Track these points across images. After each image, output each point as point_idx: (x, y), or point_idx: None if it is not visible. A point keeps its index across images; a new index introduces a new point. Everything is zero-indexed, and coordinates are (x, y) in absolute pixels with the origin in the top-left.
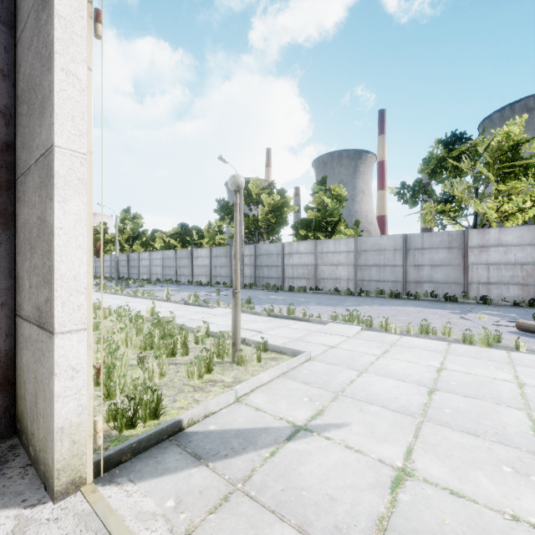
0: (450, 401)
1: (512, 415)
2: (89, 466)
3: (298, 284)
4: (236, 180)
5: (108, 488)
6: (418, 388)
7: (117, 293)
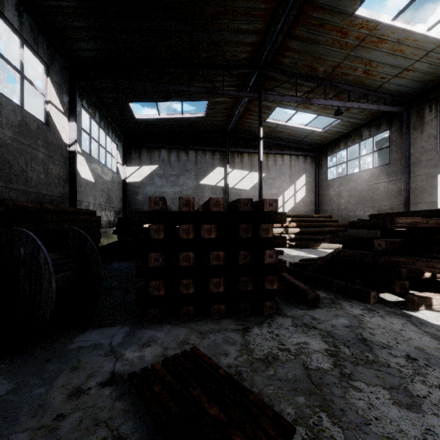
0: None
1: None
2: None
3: None
4: None
5: None
6: None
7: None
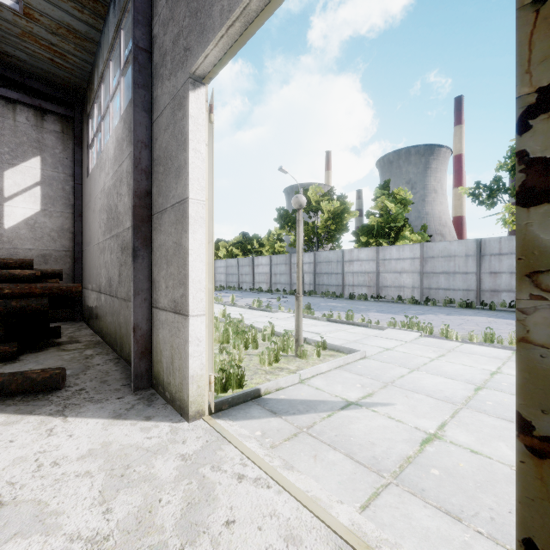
0: (494, 397)
1: None
2: (207, 404)
3: (358, 292)
4: (298, 200)
5: (218, 420)
6: (466, 385)
7: None
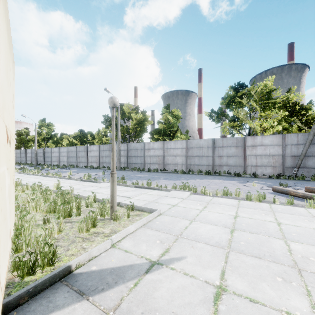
0: (243, 237)
1: (277, 242)
2: None
3: (153, 167)
4: (113, 100)
5: None
6: (225, 229)
7: (34, 174)
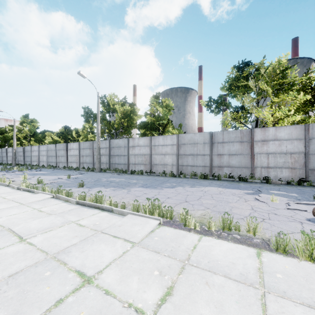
0: None
1: None
2: None
3: (138, 168)
4: None
5: None
6: None
7: None
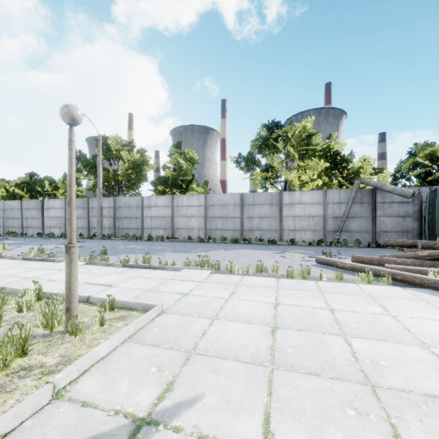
0: (290, 338)
1: (335, 342)
2: None
3: (156, 234)
4: (69, 111)
5: None
6: (263, 329)
7: None
